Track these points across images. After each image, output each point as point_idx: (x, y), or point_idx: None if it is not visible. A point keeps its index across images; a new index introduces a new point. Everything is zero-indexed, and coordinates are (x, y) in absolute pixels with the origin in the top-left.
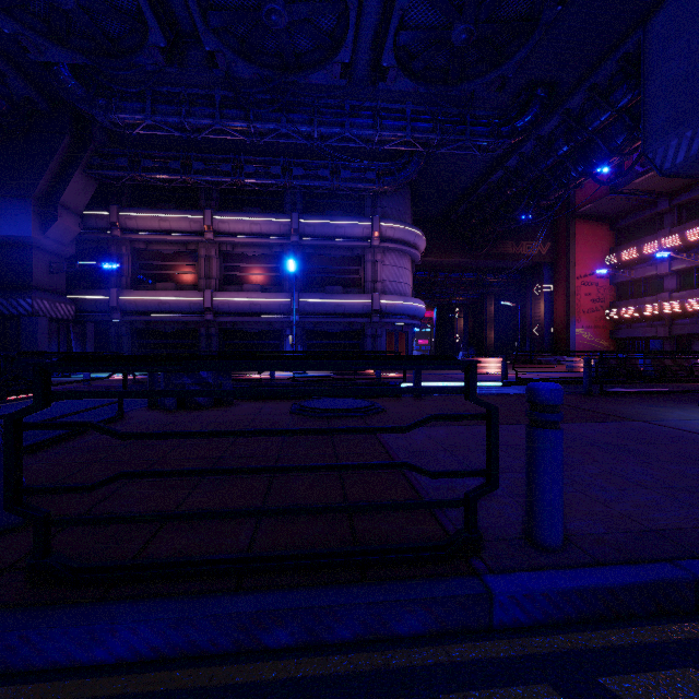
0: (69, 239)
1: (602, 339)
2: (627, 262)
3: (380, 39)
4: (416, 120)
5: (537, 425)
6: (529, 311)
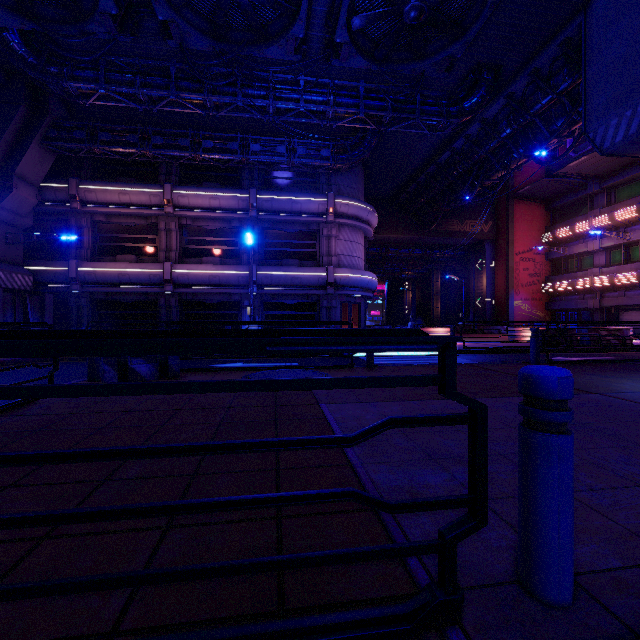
0: (26, 211)
1: (538, 310)
2: (561, 240)
3: (333, 14)
4: (369, 98)
5: (538, 427)
6: (472, 285)
